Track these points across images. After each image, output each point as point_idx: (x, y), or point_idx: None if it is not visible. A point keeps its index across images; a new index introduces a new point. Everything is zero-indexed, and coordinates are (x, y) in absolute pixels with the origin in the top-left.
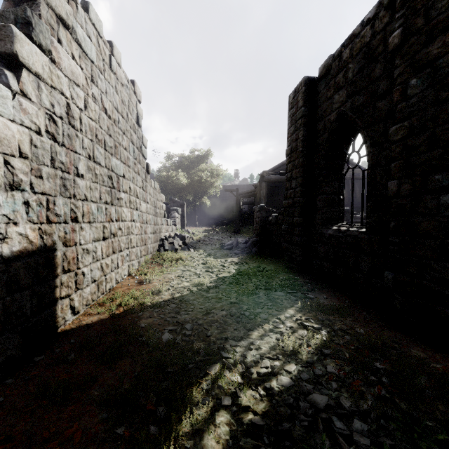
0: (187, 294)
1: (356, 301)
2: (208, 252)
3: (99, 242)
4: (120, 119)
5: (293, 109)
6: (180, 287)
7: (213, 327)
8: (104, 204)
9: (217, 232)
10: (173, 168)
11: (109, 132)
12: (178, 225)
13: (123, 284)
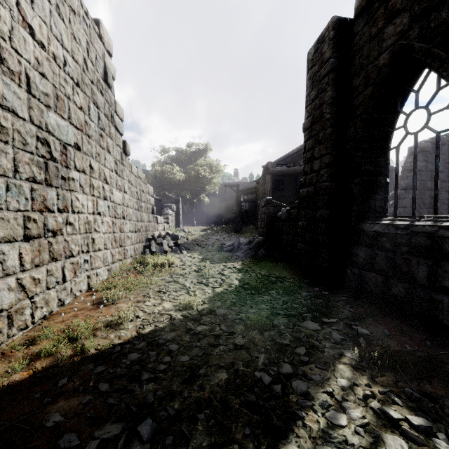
0: (164, 326)
1: (446, 342)
2: (204, 254)
3: (12, 244)
4: (68, 60)
5: (315, 67)
6: (156, 312)
7: (200, 424)
8: (28, 182)
9: (216, 231)
10: (169, 163)
11: (40, 69)
12: (172, 223)
13: (72, 306)
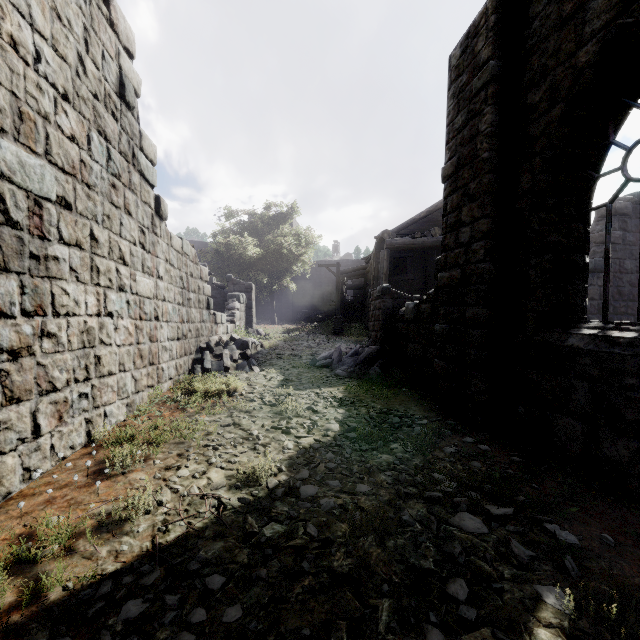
0: (205, 526)
1: None
2: (287, 373)
3: None
4: (45, 53)
5: (462, 77)
6: (194, 494)
7: None
8: None
9: (306, 333)
10: (237, 232)
11: None
12: (240, 322)
13: (50, 480)
